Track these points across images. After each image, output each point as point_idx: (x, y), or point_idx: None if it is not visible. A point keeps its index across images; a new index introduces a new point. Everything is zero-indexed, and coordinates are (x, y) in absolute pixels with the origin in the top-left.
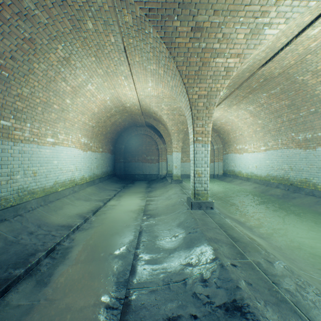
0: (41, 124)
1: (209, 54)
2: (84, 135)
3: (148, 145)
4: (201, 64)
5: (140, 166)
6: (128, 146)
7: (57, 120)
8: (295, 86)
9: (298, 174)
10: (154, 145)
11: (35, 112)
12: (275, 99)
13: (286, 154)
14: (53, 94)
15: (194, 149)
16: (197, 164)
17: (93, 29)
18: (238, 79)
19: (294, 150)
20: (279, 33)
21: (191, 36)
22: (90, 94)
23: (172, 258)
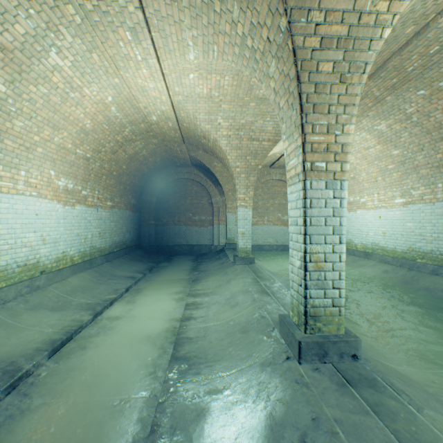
0: None
1: None
2: (64, 173)
3: (196, 197)
4: None
5: (182, 232)
6: (163, 199)
7: None
8: None
9: None
10: (206, 197)
11: None
12: None
13: None
14: None
15: (305, 193)
16: (314, 234)
17: None
18: (385, 47)
19: None
20: None
21: None
22: (61, 79)
23: None
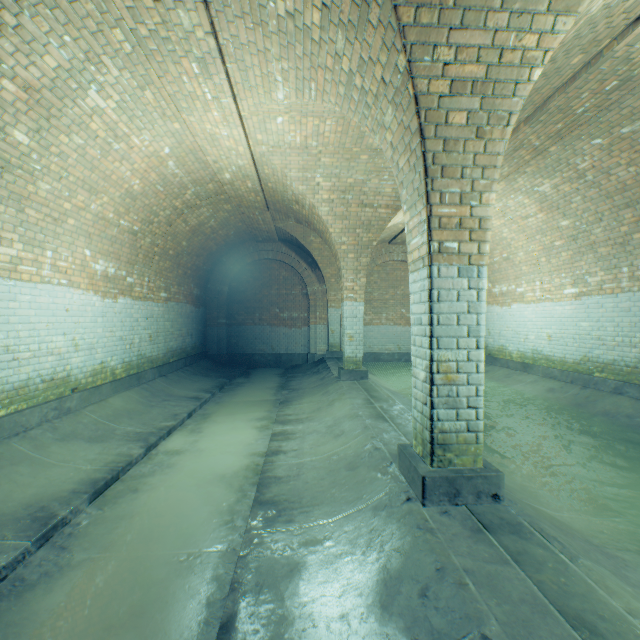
0: None
1: None
2: (103, 254)
3: (285, 286)
4: None
5: (265, 335)
6: (238, 288)
7: None
8: None
9: None
10: (299, 285)
11: None
12: (628, 152)
13: None
14: None
15: (431, 283)
16: (443, 337)
17: None
18: (544, 82)
19: None
20: None
21: None
22: (102, 125)
23: None
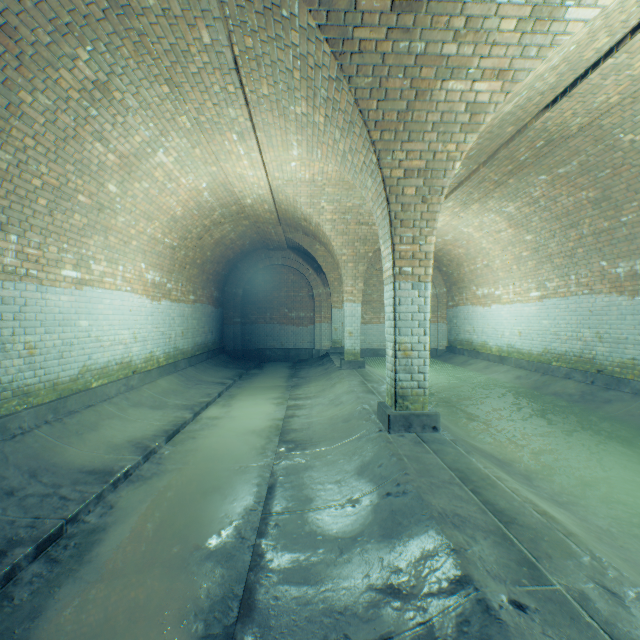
0: (48, 237)
1: (433, 71)
2: (152, 266)
3: (293, 289)
4: (414, 95)
5: (275, 332)
6: (251, 291)
7: (87, 230)
8: (613, 156)
9: (615, 350)
10: (305, 288)
11: (32, 209)
12: (566, 186)
13: (587, 306)
14: (76, 169)
15: (394, 293)
16: (402, 328)
17: (158, 7)
18: (490, 142)
19: (605, 298)
20: (597, 20)
21: (391, 23)
22: (162, 173)
23: (347, 565)
